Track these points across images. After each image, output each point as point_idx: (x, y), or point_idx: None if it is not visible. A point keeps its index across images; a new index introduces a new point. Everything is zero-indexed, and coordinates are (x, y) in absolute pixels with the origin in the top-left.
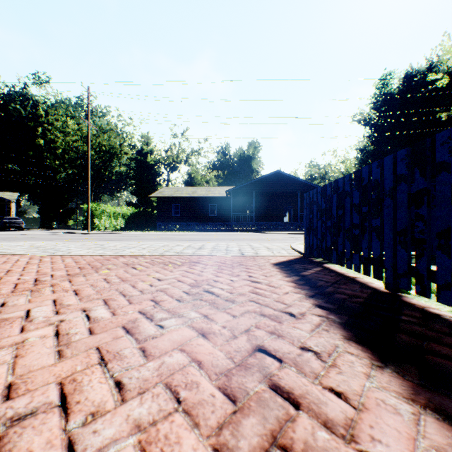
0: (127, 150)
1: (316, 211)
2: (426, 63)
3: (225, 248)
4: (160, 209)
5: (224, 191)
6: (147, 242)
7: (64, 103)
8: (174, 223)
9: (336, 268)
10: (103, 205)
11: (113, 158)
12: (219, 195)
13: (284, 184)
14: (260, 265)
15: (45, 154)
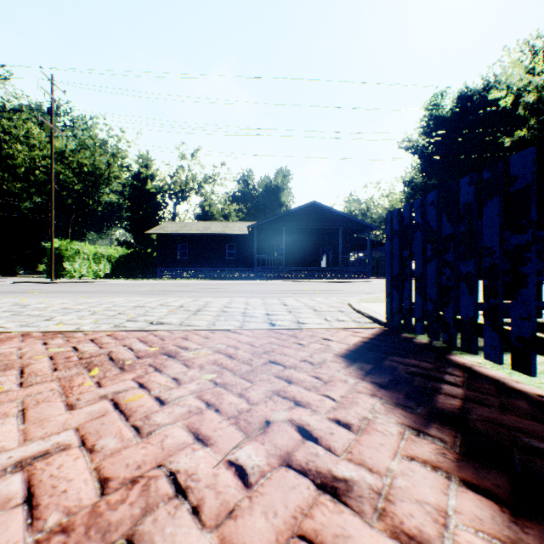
0: (118, 172)
1: (422, 243)
2: (483, 83)
3: (242, 312)
4: (161, 250)
5: (245, 227)
6: (117, 298)
7: (32, 108)
8: (179, 268)
9: (496, 373)
10: (77, 244)
11: (99, 182)
12: (239, 233)
13: (322, 219)
14: (316, 362)
15: (0, 174)
